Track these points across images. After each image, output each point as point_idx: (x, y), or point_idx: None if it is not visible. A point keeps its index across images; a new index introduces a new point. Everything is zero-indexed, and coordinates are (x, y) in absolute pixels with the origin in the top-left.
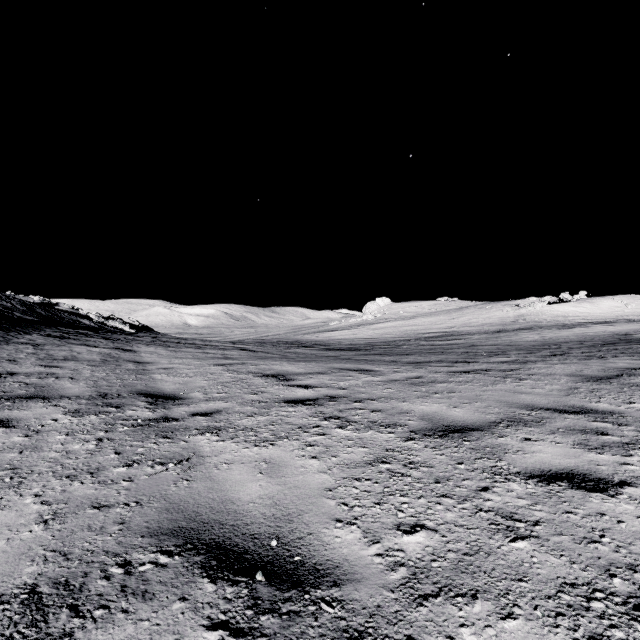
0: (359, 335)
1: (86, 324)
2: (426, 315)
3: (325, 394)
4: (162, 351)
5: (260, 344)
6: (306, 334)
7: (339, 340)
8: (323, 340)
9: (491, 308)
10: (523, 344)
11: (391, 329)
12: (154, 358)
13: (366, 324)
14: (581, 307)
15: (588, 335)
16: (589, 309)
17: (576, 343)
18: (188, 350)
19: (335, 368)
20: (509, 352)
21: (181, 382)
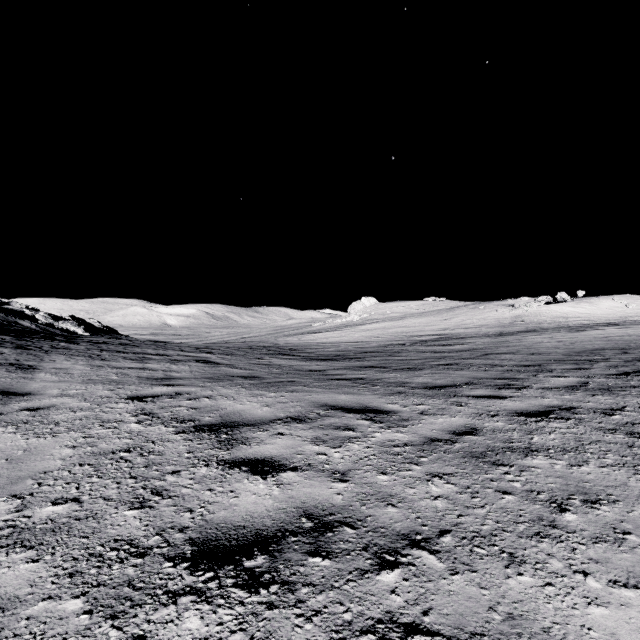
0: (346, 338)
1: (24, 326)
2: (415, 316)
3: (302, 505)
4: (79, 367)
5: (230, 351)
6: (288, 336)
7: (324, 344)
8: (306, 344)
9: (484, 308)
10: (549, 352)
11: (380, 331)
12: (46, 383)
13: (352, 325)
14: (580, 307)
15: (616, 340)
16: (589, 309)
17: (617, 351)
18: (121, 364)
19: (322, 405)
20: (550, 366)
21: (17, 454)
